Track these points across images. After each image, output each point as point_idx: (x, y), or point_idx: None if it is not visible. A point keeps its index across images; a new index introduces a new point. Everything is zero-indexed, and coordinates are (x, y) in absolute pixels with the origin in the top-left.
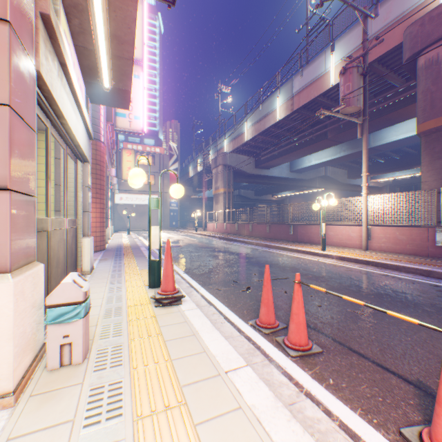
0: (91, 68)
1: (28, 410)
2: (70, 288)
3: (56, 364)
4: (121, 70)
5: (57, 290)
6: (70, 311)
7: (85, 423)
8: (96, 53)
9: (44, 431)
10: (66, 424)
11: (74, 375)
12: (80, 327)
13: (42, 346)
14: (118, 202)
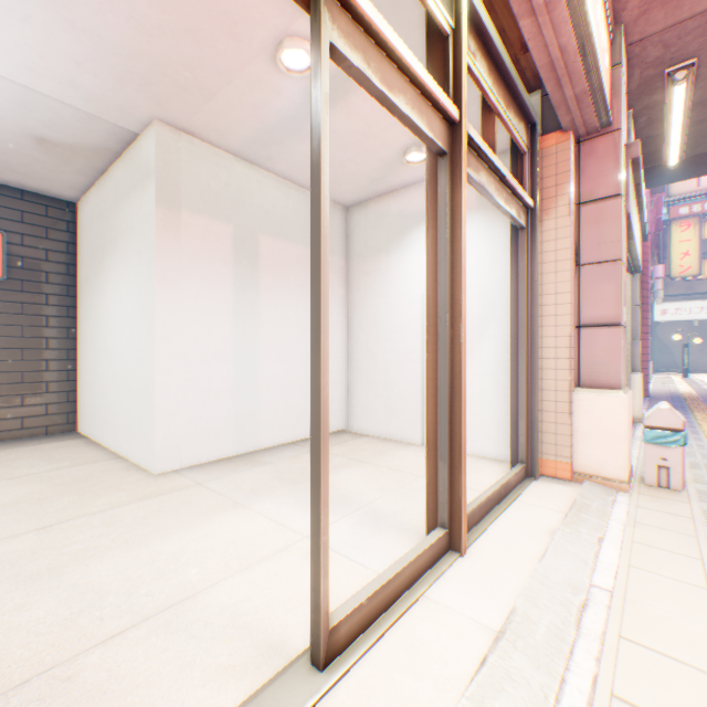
0: (650, 153)
1: (641, 499)
2: (665, 414)
3: (651, 481)
4: (699, 133)
5: (652, 413)
6: (666, 436)
7: (704, 523)
8: (661, 136)
9: (664, 513)
10: (684, 517)
11: (674, 495)
12: (676, 454)
13: (629, 465)
14: (655, 318)
